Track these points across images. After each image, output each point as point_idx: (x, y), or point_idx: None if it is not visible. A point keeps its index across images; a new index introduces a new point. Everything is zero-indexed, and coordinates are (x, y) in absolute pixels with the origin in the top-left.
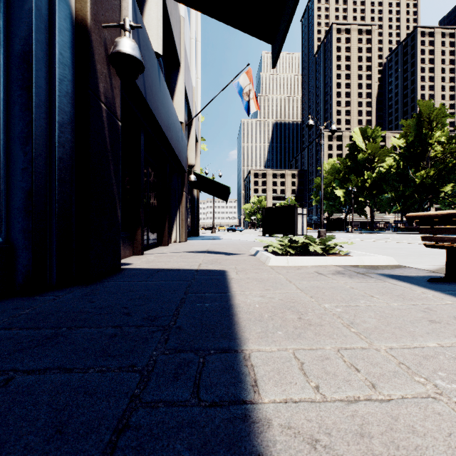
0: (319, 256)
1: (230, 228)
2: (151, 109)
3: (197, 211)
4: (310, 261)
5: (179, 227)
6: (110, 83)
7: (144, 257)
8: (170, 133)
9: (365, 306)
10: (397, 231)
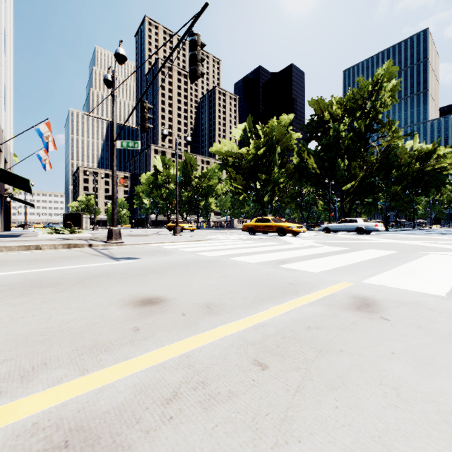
0: None
1: (47, 225)
2: None
3: (10, 214)
4: None
5: None
6: None
7: None
8: None
9: None
10: None
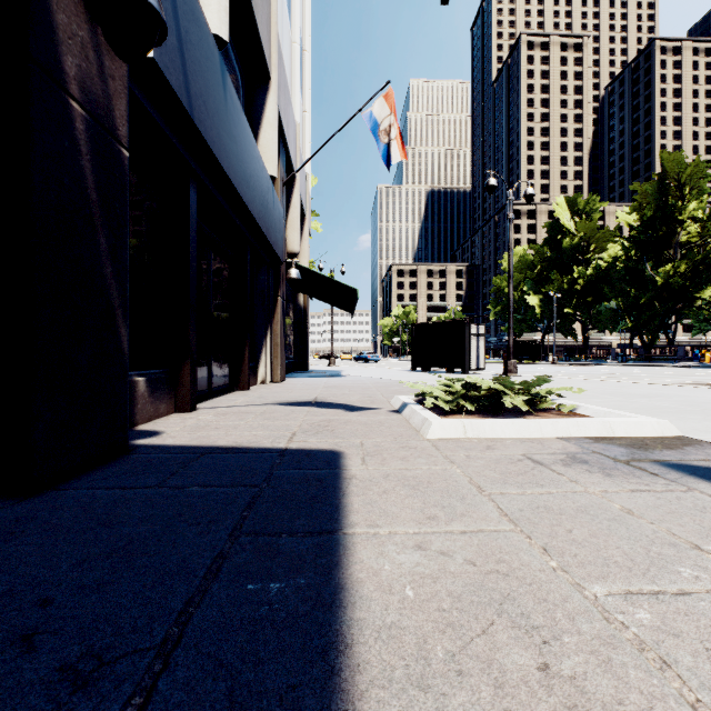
0: (521, 414)
1: (359, 356)
2: (204, 138)
3: (305, 330)
4: (508, 430)
5: (270, 357)
6: (99, 64)
7: (193, 416)
8: (249, 192)
9: (707, 593)
10: (626, 361)
